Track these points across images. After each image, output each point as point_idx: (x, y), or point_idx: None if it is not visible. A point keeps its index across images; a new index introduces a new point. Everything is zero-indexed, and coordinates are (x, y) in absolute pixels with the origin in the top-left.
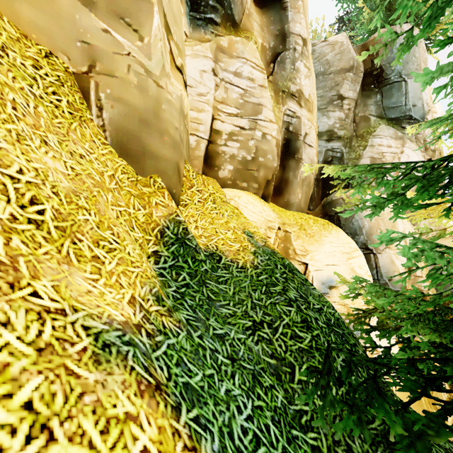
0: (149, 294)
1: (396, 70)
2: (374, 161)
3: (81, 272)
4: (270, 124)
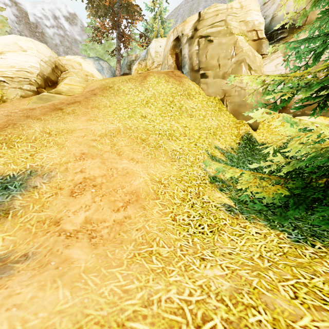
0: (230, 147)
1: None
2: None
3: (216, 141)
4: None
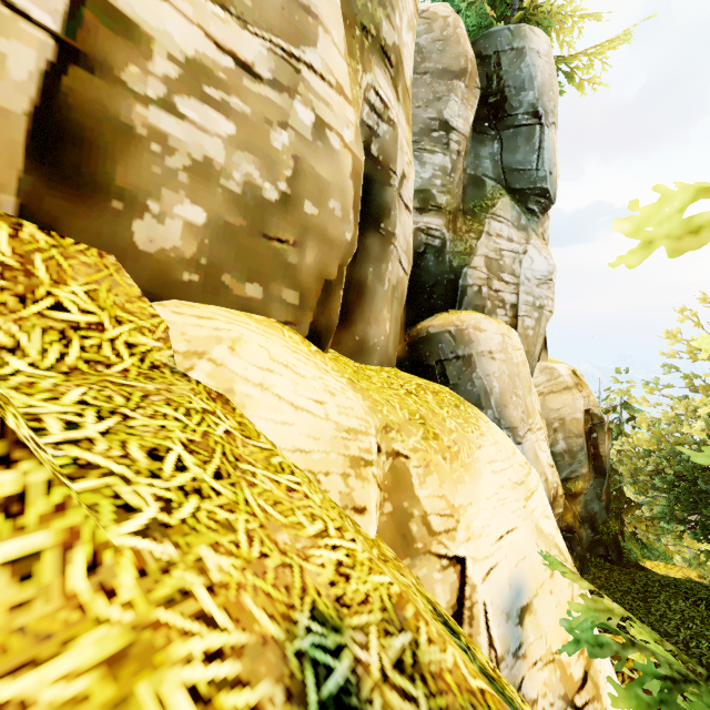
0: None
1: (525, 103)
2: (493, 262)
3: None
4: (337, 97)
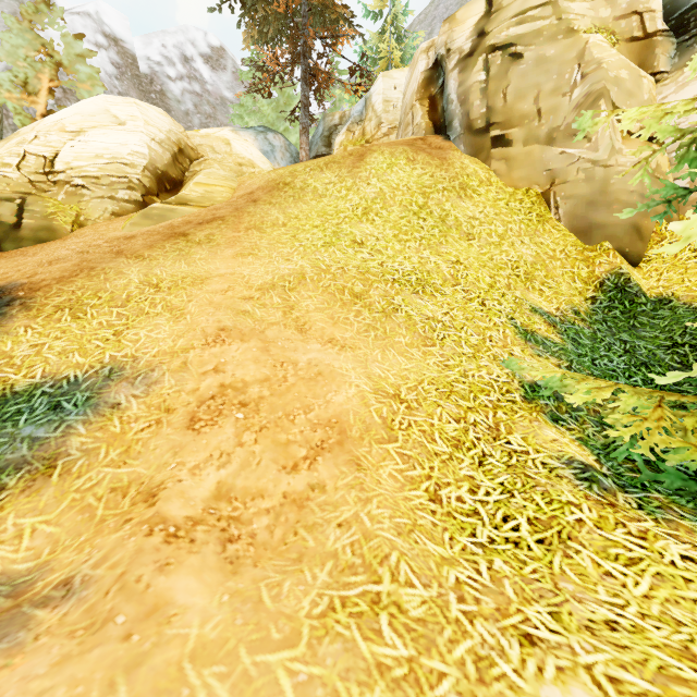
0: (569, 309)
1: None
2: None
3: (533, 294)
4: None
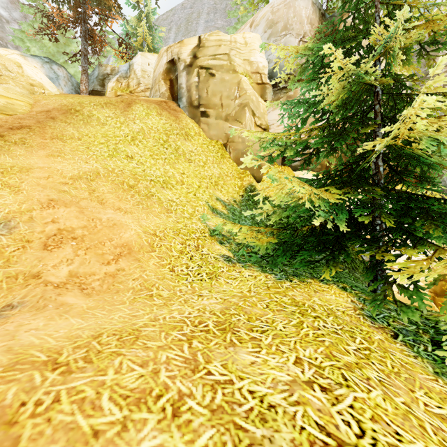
0: (232, 200)
1: None
2: None
3: (218, 192)
4: None
